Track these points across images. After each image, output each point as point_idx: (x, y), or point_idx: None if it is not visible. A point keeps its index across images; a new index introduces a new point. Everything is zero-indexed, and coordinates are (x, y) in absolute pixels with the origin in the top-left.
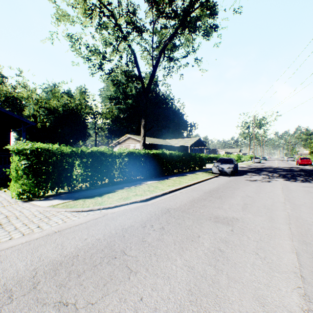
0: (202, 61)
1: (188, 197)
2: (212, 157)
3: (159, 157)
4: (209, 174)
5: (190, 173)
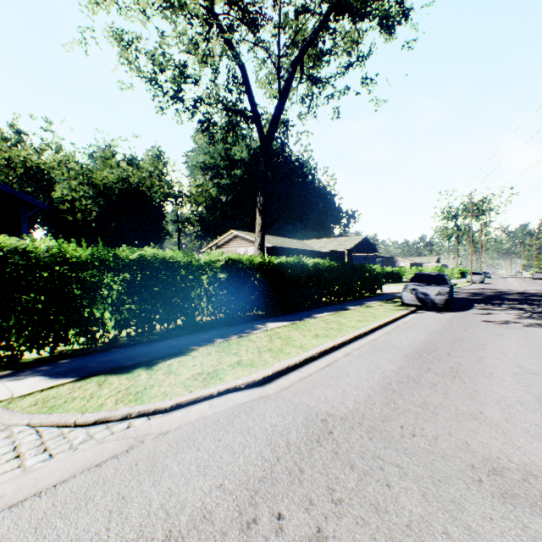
0: (376, 83)
1: (370, 371)
2: (388, 271)
3: (293, 272)
4: (396, 307)
5: (355, 304)
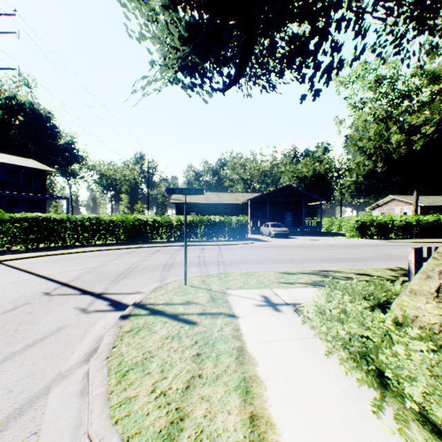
0: None
1: None
2: None
3: (432, 222)
4: None
5: None
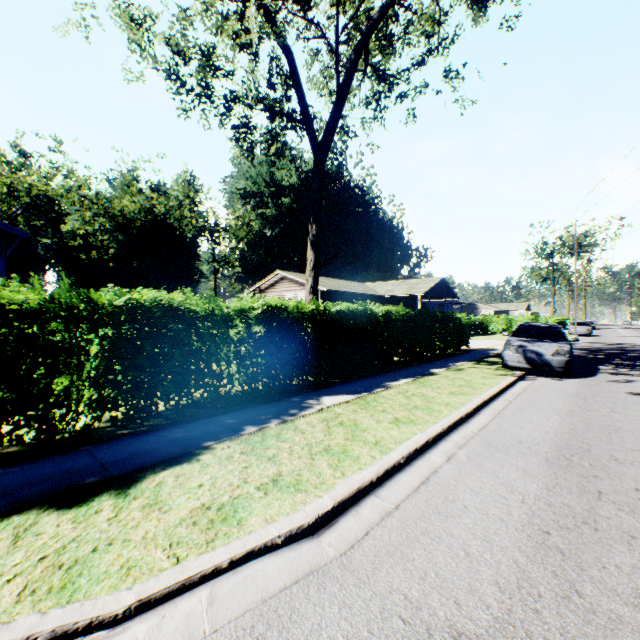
0: (463, 78)
1: (500, 498)
2: (470, 321)
3: (357, 323)
4: (497, 371)
5: (439, 365)
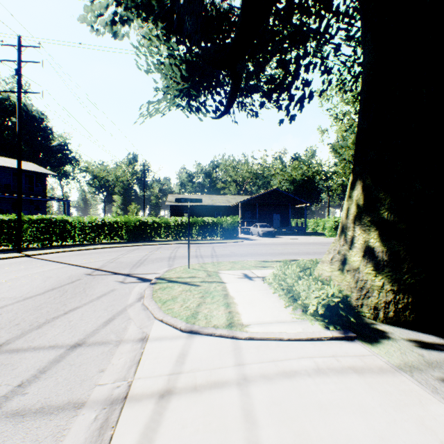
0: None
1: None
2: None
3: None
4: None
5: None
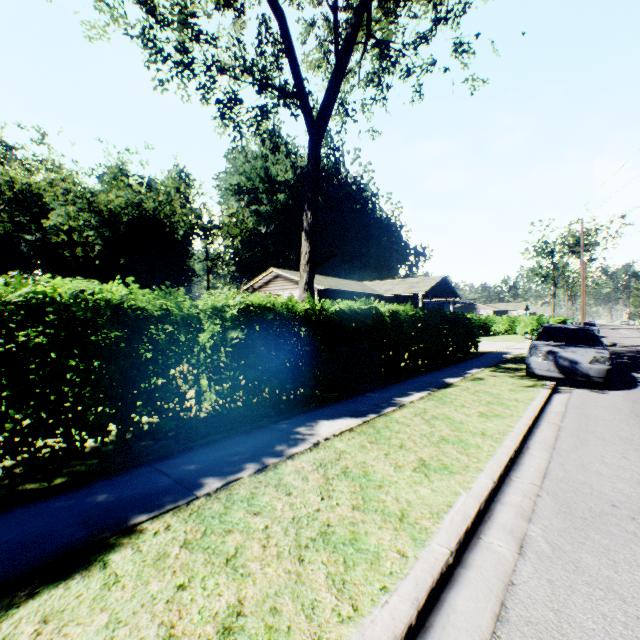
0: (474, 53)
1: None
2: None
3: (360, 325)
4: (523, 381)
5: (453, 373)
